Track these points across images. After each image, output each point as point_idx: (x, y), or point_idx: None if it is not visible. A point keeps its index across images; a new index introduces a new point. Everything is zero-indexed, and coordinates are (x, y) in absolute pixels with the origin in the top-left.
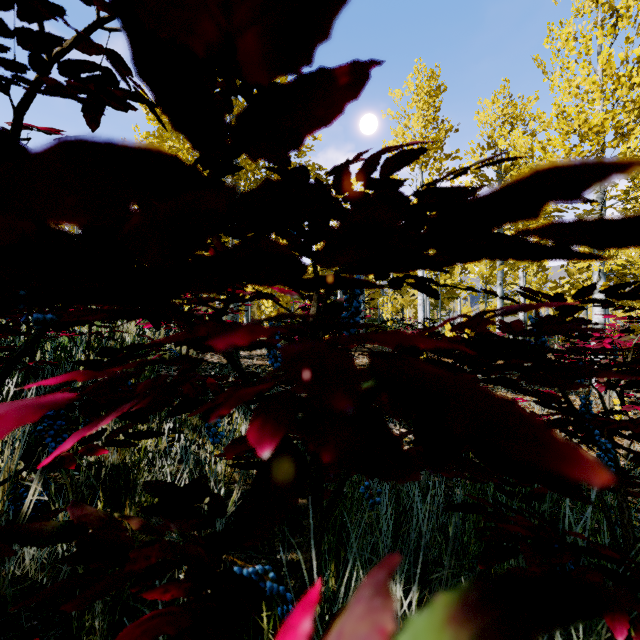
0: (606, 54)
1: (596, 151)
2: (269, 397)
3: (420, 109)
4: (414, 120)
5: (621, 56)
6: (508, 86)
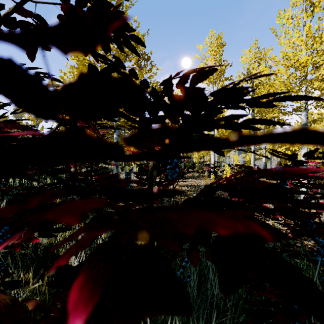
0: (308, 26)
1: (303, 76)
2: (103, 243)
3: (212, 54)
4: (209, 60)
5: (316, 27)
6: (257, 43)
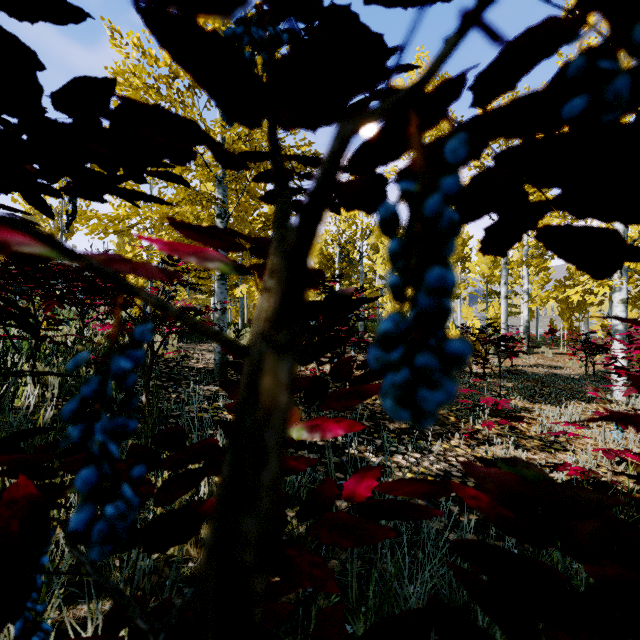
0: None
1: None
2: None
3: None
4: None
5: None
6: None
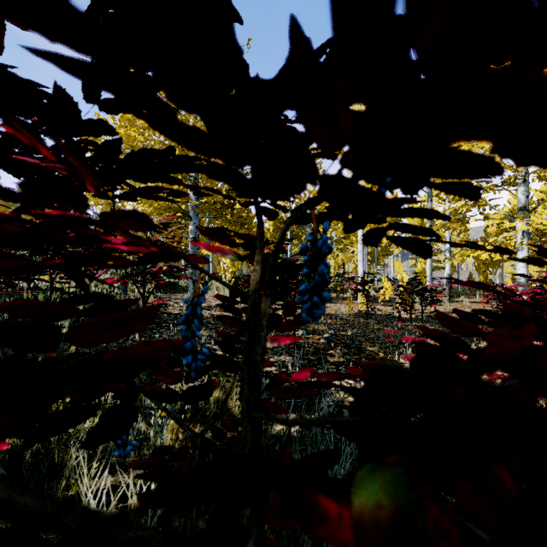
0: None
1: None
2: None
3: None
4: None
5: None
6: None
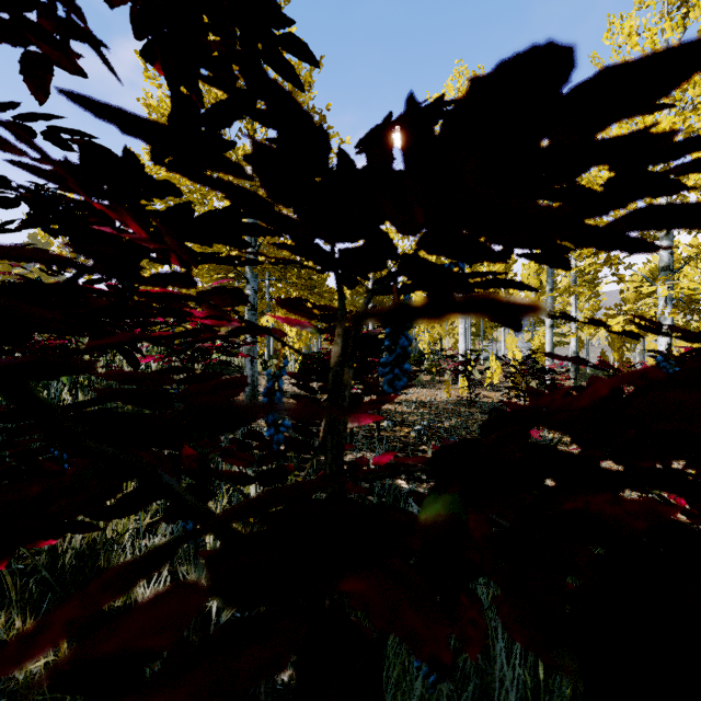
0: None
1: None
2: None
3: None
4: None
5: None
6: None
